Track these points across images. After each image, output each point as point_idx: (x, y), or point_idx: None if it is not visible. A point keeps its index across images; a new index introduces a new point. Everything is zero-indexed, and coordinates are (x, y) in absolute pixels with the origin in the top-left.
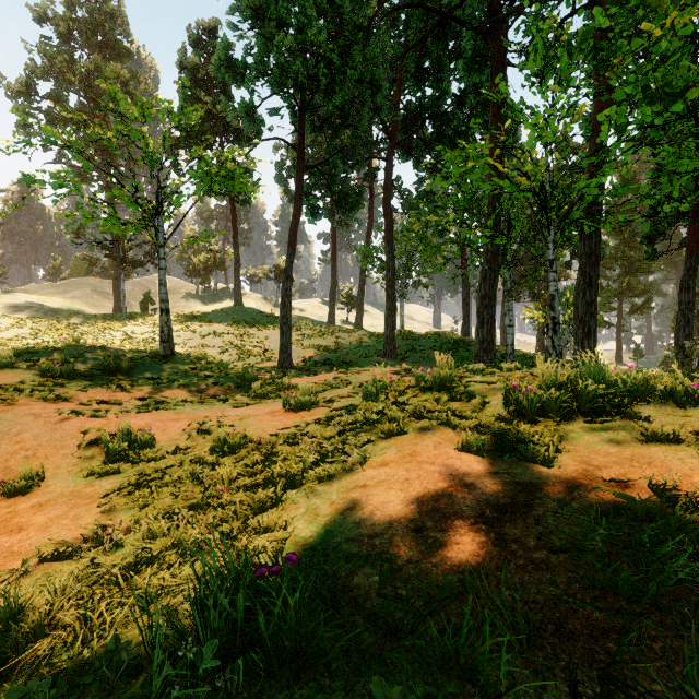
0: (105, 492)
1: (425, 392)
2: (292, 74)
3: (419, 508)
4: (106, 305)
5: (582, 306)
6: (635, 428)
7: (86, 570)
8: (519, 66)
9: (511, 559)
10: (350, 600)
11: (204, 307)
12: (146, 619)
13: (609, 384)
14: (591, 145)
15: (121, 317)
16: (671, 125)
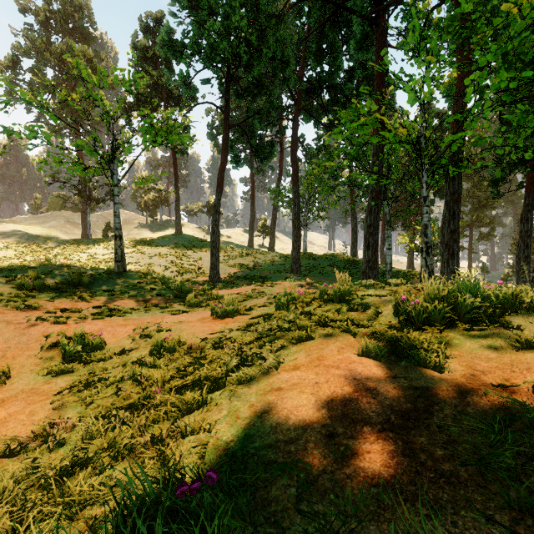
0: (59, 389)
1: (327, 303)
2: (219, 52)
3: (330, 413)
4: (76, 232)
5: (447, 233)
6: (508, 336)
7: (29, 469)
8: (399, 43)
9: (422, 472)
10: (268, 515)
11: (152, 234)
12: (73, 530)
13: (482, 298)
14: (454, 107)
15: (87, 242)
16: (522, 88)
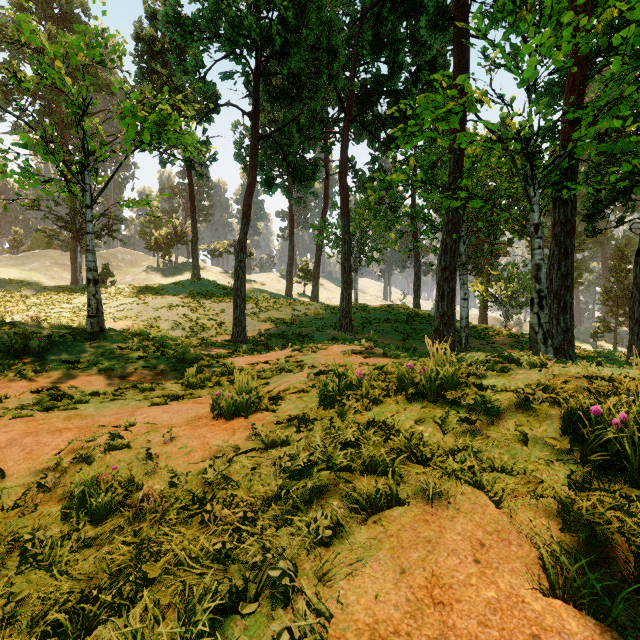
0: None
1: (415, 401)
2: (243, 30)
3: None
4: (65, 277)
5: (557, 278)
6: None
7: None
8: (498, 2)
9: None
10: None
11: (165, 280)
12: None
13: None
14: (566, 104)
15: (76, 289)
16: None
